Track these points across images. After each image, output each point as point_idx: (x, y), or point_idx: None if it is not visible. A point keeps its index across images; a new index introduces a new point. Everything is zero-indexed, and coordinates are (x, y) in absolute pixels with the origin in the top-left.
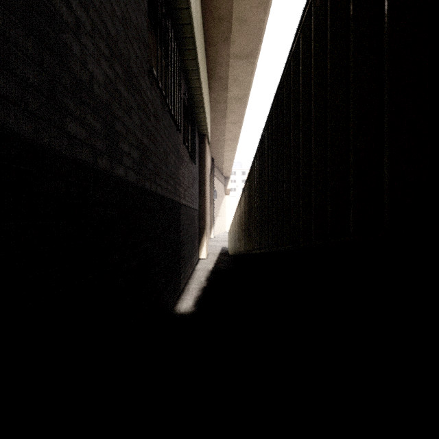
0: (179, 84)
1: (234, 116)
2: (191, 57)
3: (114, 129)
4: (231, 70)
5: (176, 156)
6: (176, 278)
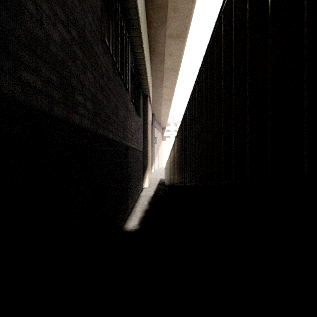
0: (127, 54)
1: (169, 82)
2: (137, 35)
3: (70, 83)
4: (167, 47)
5: (125, 110)
6: (125, 203)
